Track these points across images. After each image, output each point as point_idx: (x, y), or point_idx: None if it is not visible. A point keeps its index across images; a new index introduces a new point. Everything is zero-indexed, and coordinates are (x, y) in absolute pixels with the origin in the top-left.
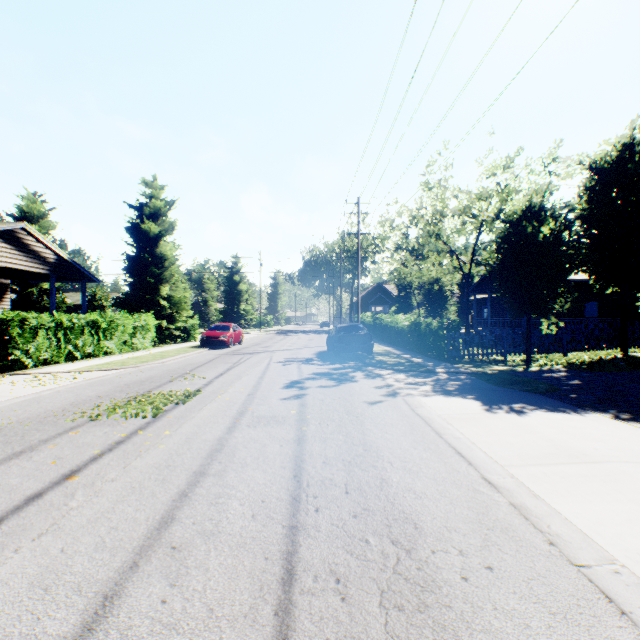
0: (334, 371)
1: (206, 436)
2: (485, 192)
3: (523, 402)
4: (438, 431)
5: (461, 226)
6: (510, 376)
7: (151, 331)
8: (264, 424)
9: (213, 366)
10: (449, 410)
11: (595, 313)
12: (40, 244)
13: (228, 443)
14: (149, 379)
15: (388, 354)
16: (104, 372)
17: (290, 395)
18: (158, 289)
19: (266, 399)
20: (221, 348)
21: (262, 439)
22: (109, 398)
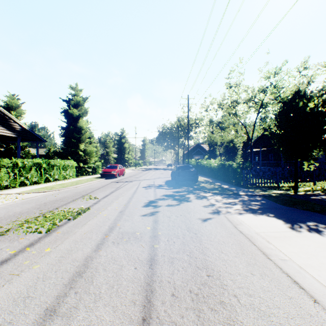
0: (176, 193)
1: (77, 254)
2: (263, 88)
3: (312, 220)
4: (264, 251)
5: (248, 109)
6: (289, 198)
7: (73, 169)
8: (125, 241)
9: (104, 190)
10: (263, 228)
11: (323, 159)
12: (11, 120)
13: (91, 264)
14: (61, 199)
15: (207, 182)
16: (37, 194)
17: (147, 212)
18: (78, 146)
19: (131, 216)
20: (112, 178)
21: (121, 259)
22: (27, 214)
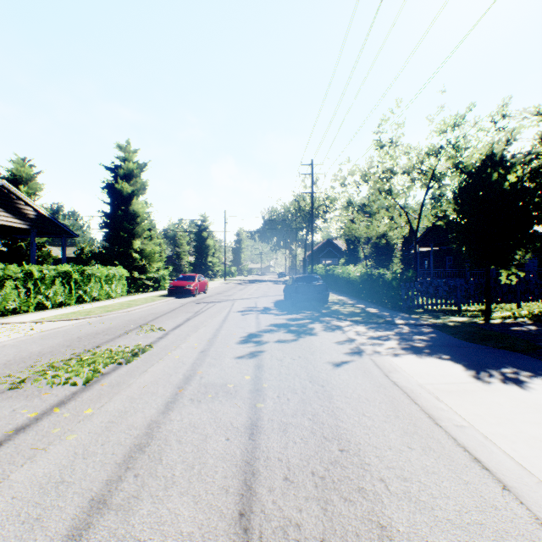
0: (292, 322)
1: (134, 418)
2: (435, 149)
3: (511, 365)
4: (430, 413)
5: (410, 182)
6: (476, 329)
7: (123, 281)
8: (211, 397)
9: (174, 316)
10: (430, 377)
11: (535, 264)
12: (20, 201)
13: (158, 433)
14: (105, 331)
15: (342, 303)
16: (65, 322)
17: (246, 352)
18: (131, 243)
19: (219, 358)
20: (187, 297)
21: (204, 425)
22: (50, 355)
